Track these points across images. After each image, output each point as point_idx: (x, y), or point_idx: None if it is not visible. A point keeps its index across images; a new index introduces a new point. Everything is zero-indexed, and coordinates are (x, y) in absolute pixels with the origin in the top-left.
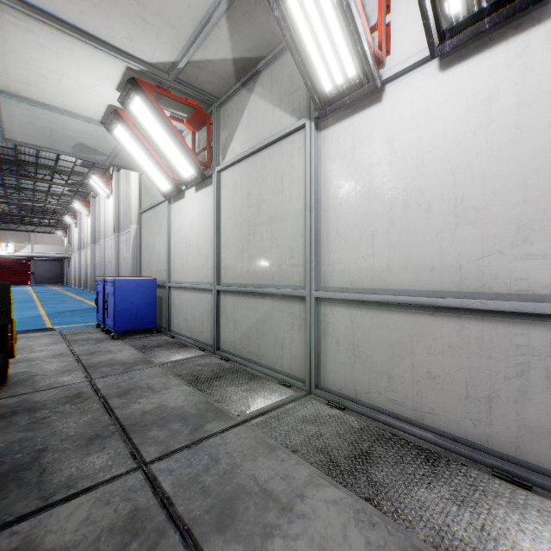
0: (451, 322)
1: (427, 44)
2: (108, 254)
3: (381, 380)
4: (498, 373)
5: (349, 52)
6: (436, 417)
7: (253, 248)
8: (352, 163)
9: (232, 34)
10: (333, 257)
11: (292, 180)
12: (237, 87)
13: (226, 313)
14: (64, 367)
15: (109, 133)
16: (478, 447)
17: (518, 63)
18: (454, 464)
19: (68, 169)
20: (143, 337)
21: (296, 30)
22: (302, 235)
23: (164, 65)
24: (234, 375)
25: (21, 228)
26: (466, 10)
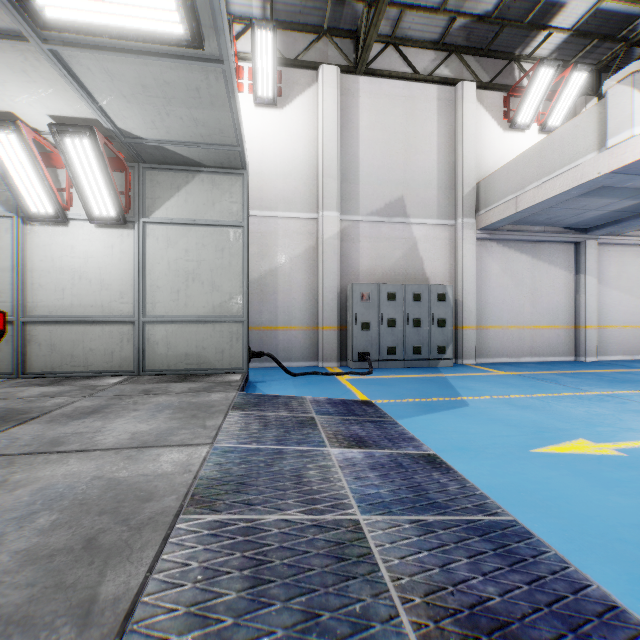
0: (100, 327)
1: (88, 218)
2: None
3: (68, 358)
4: (115, 343)
5: (49, 202)
6: (94, 366)
7: None
8: (51, 250)
9: None
10: (38, 299)
11: (1, 247)
12: None
13: None
14: None
15: None
16: (109, 371)
17: (121, 238)
18: (98, 377)
19: None
20: None
21: (15, 181)
22: (12, 283)
23: None
24: None
25: None
26: (102, 215)
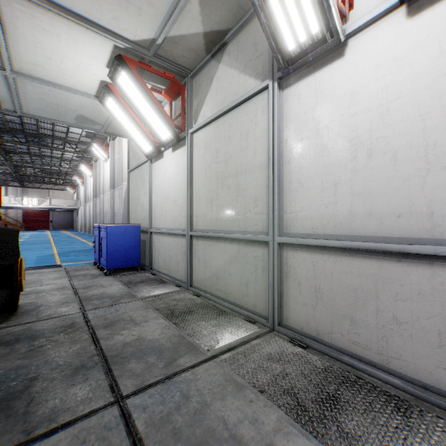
0: (420, 269)
1: None
2: (105, 206)
3: (344, 323)
4: None
5: (313, 9)
6: (403, 362)
7: (221, 198)
8: (314, 117)
9: (203, 8)
10: (295, 206)
11: (256, 137)
12: (207, 59)
13: (198, 255)
14: (63, 299)
15: (102, 104)
16: None
17: None
18: (427, 415)
19: (76, 139)
20: (129, 274)
21: None
22: (265, 186)
23: (145, 42)
24: (204, 310)
25: (43, 186)
26: None
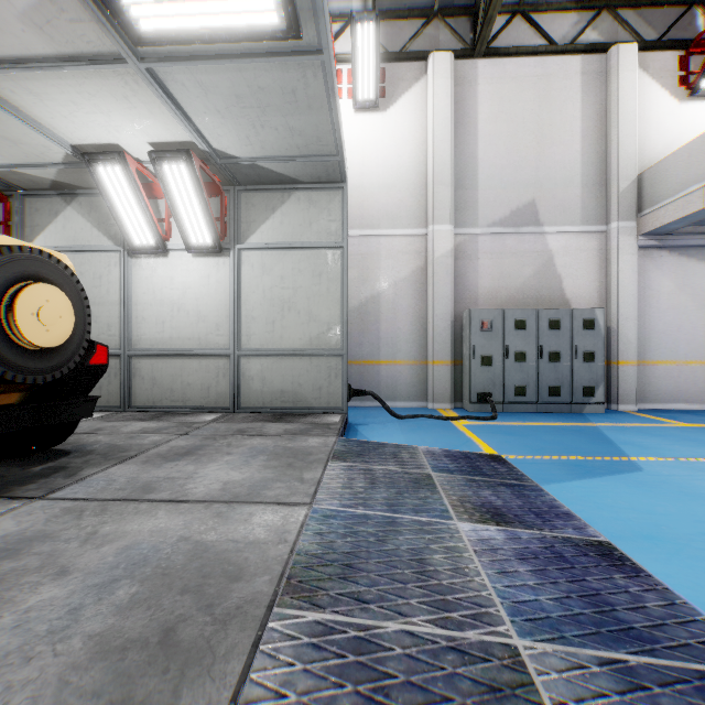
0: (197, 361)
1: (186, 248)
2: None
3: (168, 393)
4: (211, 377)
5: (150, 234)
6: (191, 401)
7: None
8: (152, 283)
9: (60, 173)
10: (141, 332)
11: (110, 281)
12: (52, 193)
13: None
14: None
15: None
16: (205, 407)
17: (217, 267)
18: (195, 413)
19: None
20: None
21: (120, 214)
22: (118, 317)
23: None
24: None
25: None
26: (199, 244)
